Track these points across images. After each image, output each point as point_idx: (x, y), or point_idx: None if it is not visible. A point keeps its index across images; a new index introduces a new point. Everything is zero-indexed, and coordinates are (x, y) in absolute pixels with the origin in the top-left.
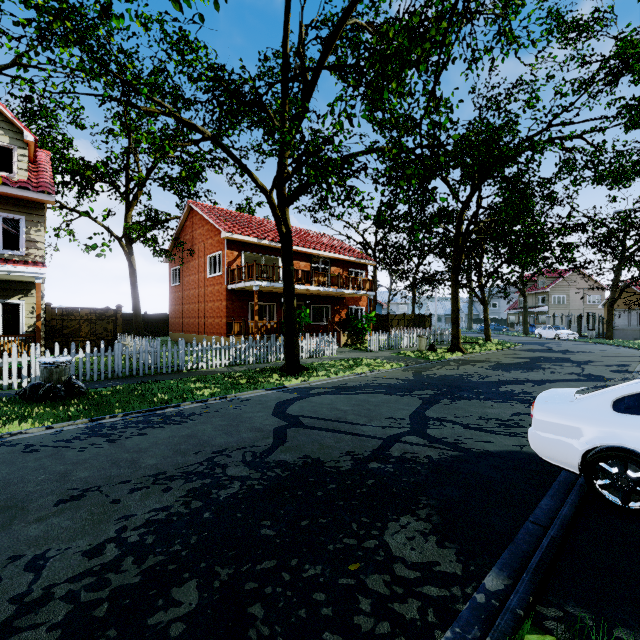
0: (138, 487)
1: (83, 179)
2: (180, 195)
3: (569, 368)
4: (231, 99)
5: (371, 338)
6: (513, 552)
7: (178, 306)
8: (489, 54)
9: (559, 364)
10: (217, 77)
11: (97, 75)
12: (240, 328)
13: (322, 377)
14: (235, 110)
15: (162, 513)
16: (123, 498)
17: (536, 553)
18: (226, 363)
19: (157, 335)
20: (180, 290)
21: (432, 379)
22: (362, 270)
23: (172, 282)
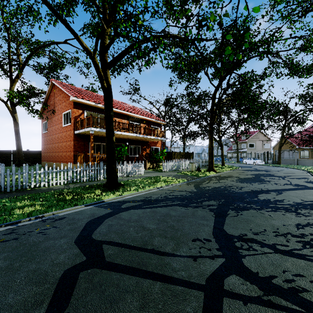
0: None
1: None
2: (47, 77)
3: (281, 180)
4: None
5: (164, 164)
6: None
7: (46, 145)
8: None
9: (272, 178)
10: None
11: None
12: (82, 158)
13: (133, 191)
14: None
15: None
16: None
17: None
18: (65, 182)
19: (35, 163)
20: (47, 135)
21: (209, 191)
22: (158, 127)
23: (43, 131)
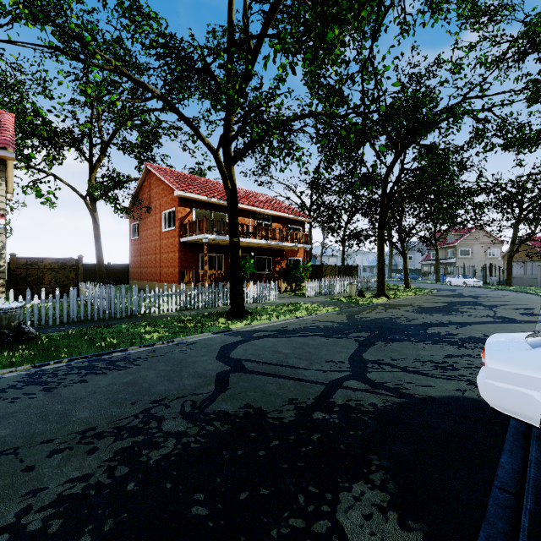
0: (60, 448)
1: (51, 143)
2: (139, 159)
3: (483, 311)
4: (181, 66)
5: (308, 285)
6: (490, 534)
7: (137, 257)
8: (422, 17)
9: (473, 308)
10: (167, 44)
11: (42, 25)
12: (191, 276)
13: (265, 321)
14: (185, 76)
15: (79, 485)
16: (39, 464)
17: (520, 538)
18: (177, 308)
19: (119, 283)
20: (139, 243)
21: (364, 322)
22: (299, 226)
23: (132, 236)
